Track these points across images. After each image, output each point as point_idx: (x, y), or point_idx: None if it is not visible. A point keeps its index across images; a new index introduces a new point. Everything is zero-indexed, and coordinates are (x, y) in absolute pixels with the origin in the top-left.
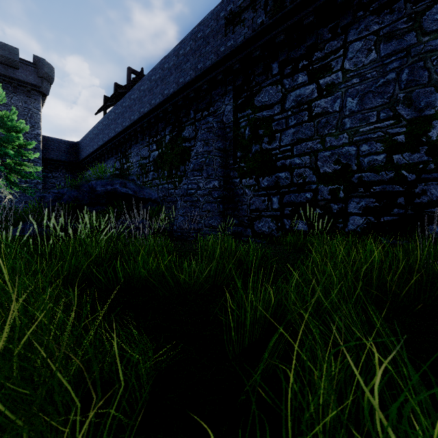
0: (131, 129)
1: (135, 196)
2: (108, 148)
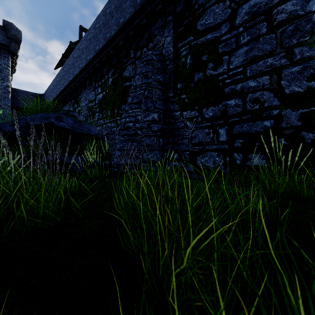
0: (80, 76)
1: (73, 130)
2: (63, 96)
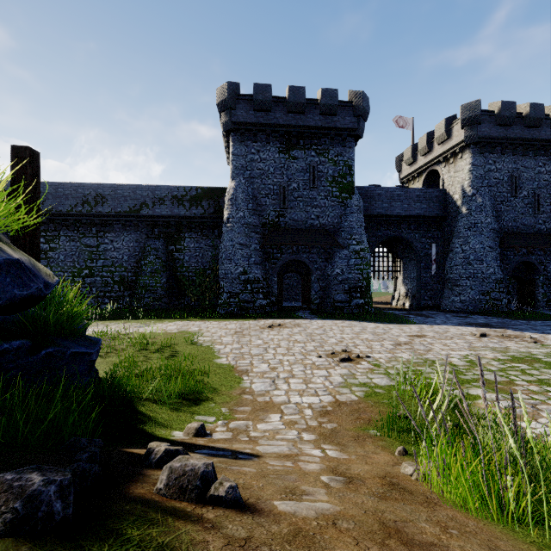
0: None
1: None
2: None
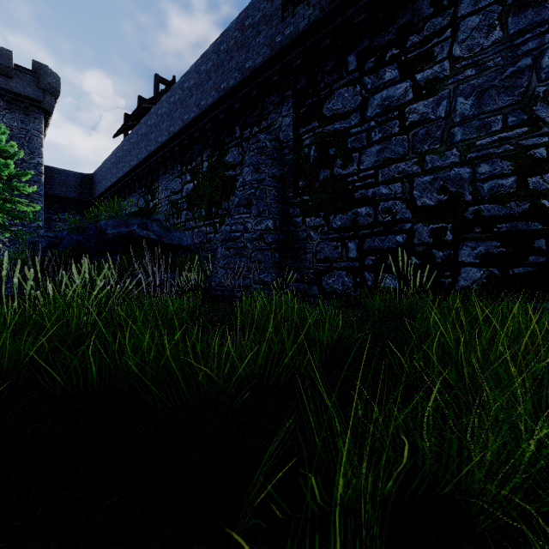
0: (158, 154)
1: (160, 241)
2: (129, 181)
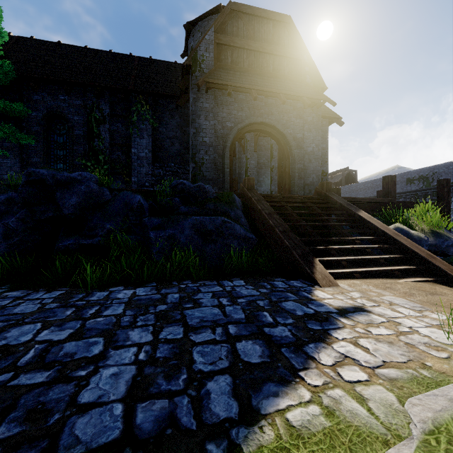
0: None
1: None
2: None
